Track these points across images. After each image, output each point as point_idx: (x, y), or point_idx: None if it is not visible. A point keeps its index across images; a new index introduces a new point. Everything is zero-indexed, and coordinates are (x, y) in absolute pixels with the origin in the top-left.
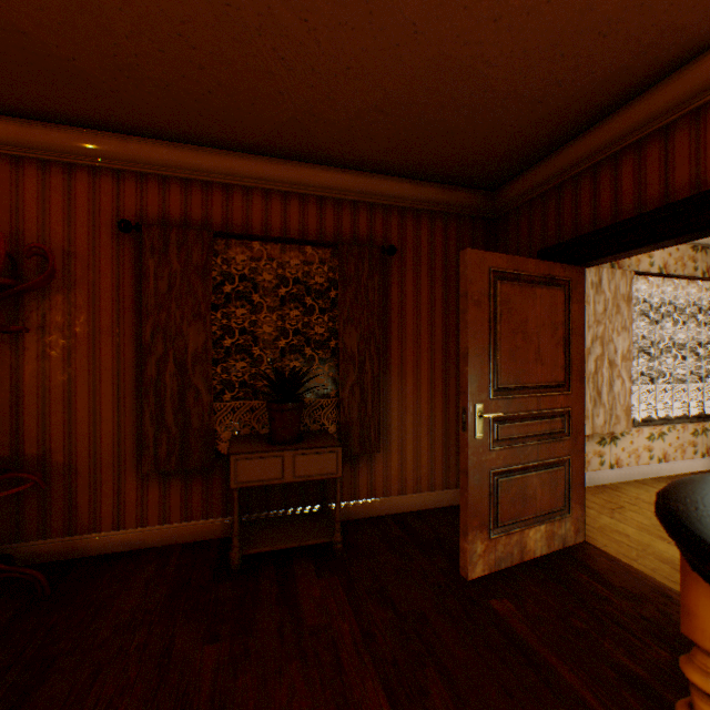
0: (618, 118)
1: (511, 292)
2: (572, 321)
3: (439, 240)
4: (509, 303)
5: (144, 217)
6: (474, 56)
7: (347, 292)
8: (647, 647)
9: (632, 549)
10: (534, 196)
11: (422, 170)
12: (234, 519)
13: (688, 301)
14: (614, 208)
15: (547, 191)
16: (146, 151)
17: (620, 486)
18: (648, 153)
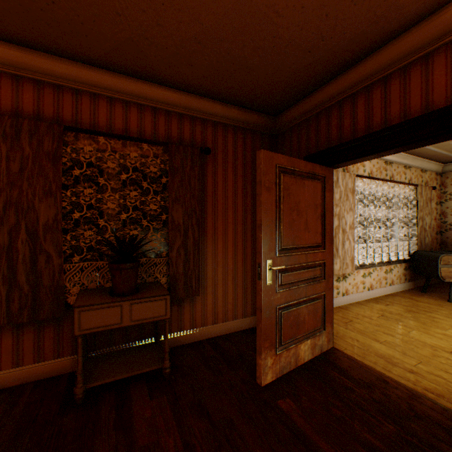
0: (356, 69)
1: (290, 182)
2: (326, 203)
3: (240, 146)
4: (289, 189)
5: None
6: (268, 4)
7: (175, 179)
8: (380, 423)
9: (361, 350)
10: (301, 121)
11: (229, 95)
12: (78, 360)
13: (382, 194)
14: (352, 129)
15: (310, 117)
16: None
17: (348, 306)
18: (374, 94)
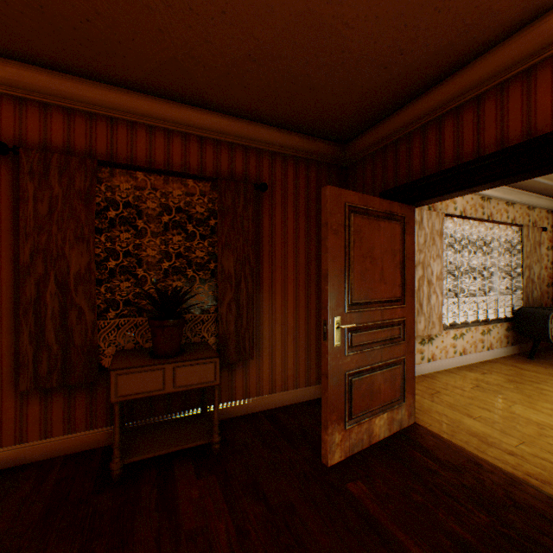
0: (443, 87)
1: (362, 224)
2: (407, 249)
3: (303, 181)
4: (361, 233)
5: (24, 142)
6: (335, 15)
7: (225, 221)
8: (471, 513)
9: (450, 426)
10: (376, 149)
11: (289, 120)
12: (115, 431)
13: (478, 237)
14: (438, 159)
15: (387, 145)
16: (25, 76)
17: (435, 375)
18: (465, 117)
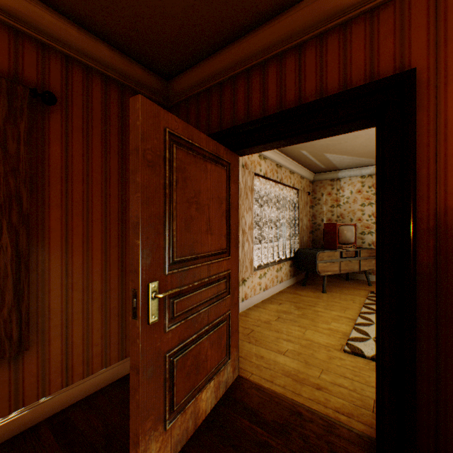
0: (269, 28)
1: (188, 161)
2: (232, 197)
3: (116, 108)
4: (186, 171)
5: None
6: None
7: None
8: None
9: (269, 370)
10: (202, 91)
11: (91, 15)
12: None
13: (274, 195)
14: (263, 106)
15: (212, 88)
16: None
17: (248, 312)
18: (288, 65)
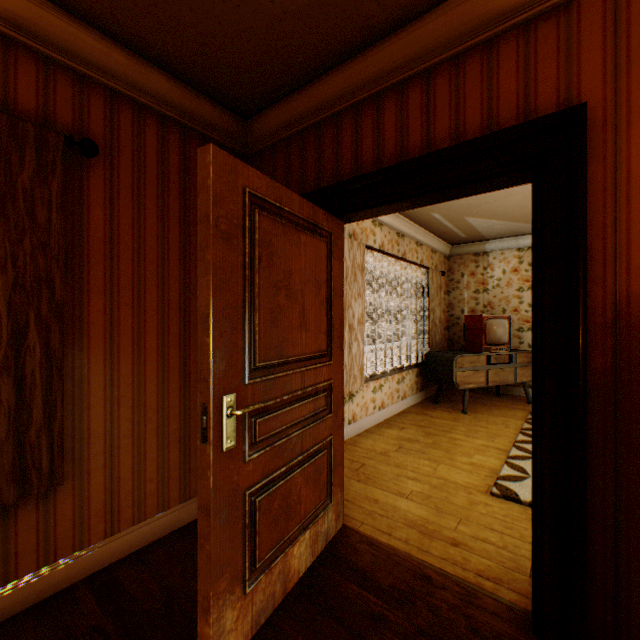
0: (385, 48)
1: (274, 231)
2: (335, 280)
3: (177, 160)
4: (272, 246)
5: None
6: None
7: None
8: None
9: (385, 519)
10: (293, 133)
11: (144, 35)
12: None
13: (394, 276)
14: (377, 154)
15: (307, 129)
16: None
17: (357, 439)
18: (411, 98)
